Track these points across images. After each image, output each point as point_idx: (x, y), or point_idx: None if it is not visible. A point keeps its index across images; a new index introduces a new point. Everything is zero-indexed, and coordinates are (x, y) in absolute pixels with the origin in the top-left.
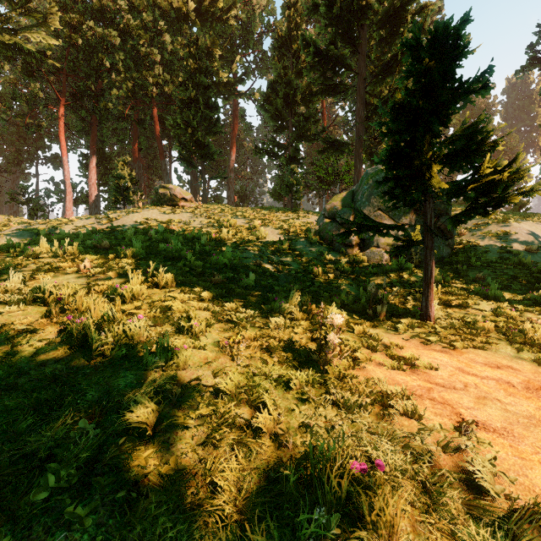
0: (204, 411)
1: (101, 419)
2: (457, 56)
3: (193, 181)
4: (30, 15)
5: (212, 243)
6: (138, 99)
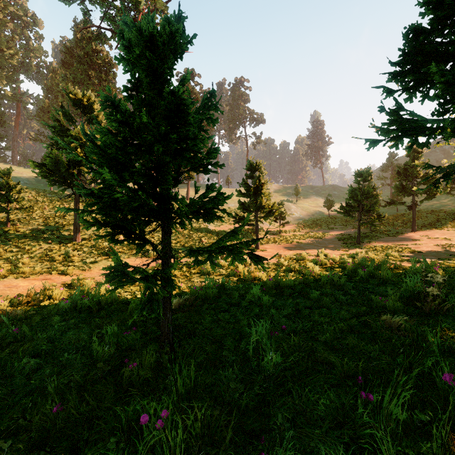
0: None
1: None
2: None
3: None
4: None
5: None
6: None
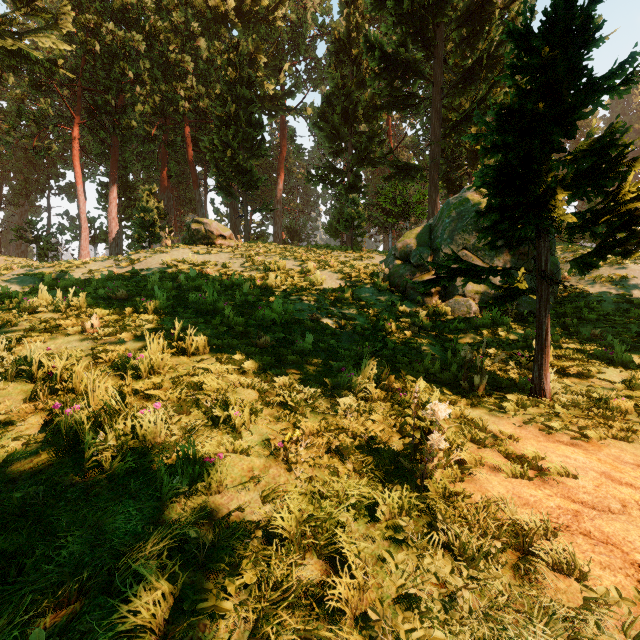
0: (250, 576)
1: (78, 606)
2: (587, 42)
3: (232, 214)
4: (37, 15)
5: (257, 292)
6: (167, 116)
